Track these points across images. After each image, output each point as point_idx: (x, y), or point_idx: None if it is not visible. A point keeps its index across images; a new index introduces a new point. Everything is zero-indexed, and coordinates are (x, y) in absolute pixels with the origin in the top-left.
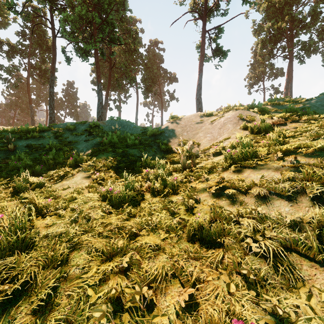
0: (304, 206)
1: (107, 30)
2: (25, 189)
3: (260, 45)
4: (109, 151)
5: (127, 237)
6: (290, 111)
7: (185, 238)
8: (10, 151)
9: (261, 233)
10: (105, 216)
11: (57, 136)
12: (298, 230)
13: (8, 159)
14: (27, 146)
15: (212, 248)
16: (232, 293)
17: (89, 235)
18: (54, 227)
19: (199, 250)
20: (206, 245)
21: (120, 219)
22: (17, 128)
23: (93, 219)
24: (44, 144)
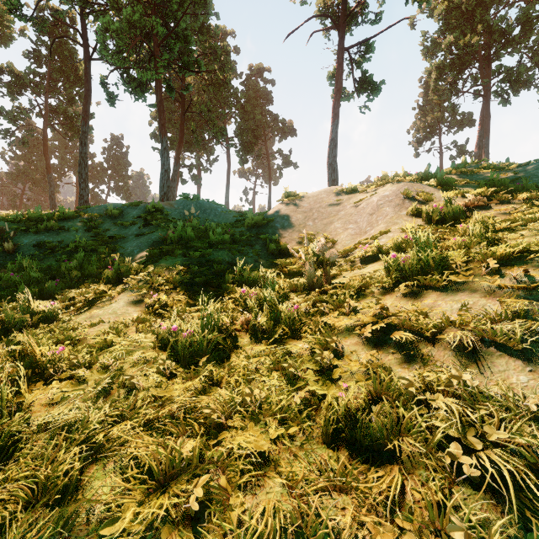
0: None
1: (176, 48)
2: (21, 325)
3: (435, 74)
4: (178, 254)
5: (202, 433)
6: (494, 183)
7: (319, 437)
8: (8, 254)
9: (476, 431)
10: (162, 383)
11: (91, 227)
12: None
13: (2, 267)
14: (37, 245)
15: (376, 465)
16: None
17: (128, 426)
18: (62, 407)
19: (350, 468)
20: (364, 456)
21: (191, 390)
22: (22, 214)
23: (140, 390)
24: (66, 241)
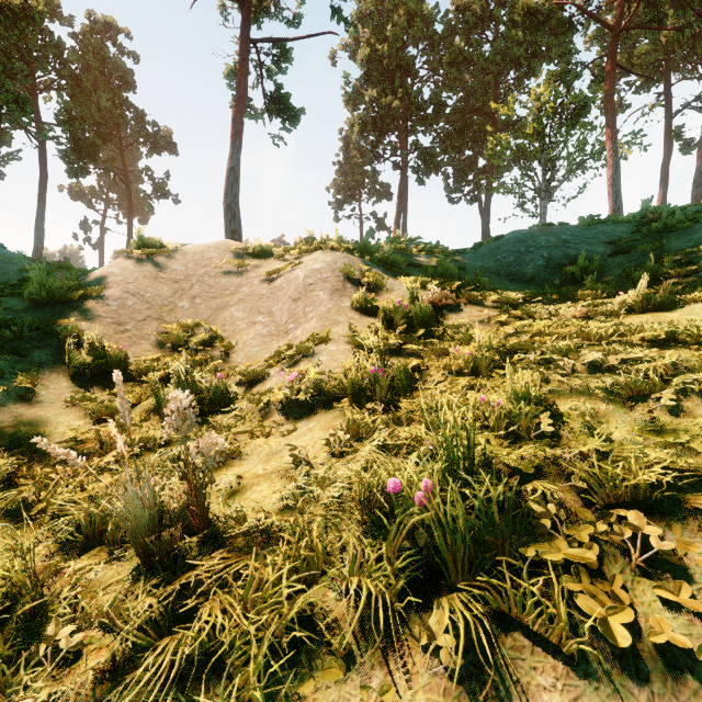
0: None
1: None
2: None
3: (358, 128)
4: None
5: None
6: (444, 272)
7: None
8: None
9: None
10: None
11: None
12: None
13: None
14: None
15: None
16: None
17: None
18: None
19: None
20: None
21: None
22: None
23: None
24: None
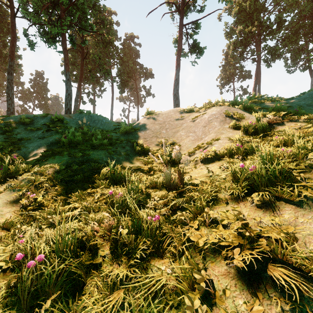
0: None
1: (77, 15)
2: None
3: (232, 47)
4: (64, 154)
5: None
6: (278, 109)
7: None
8: None
9: None
10: None
11: (6, 131)
12: None
13: None
14: None
15: None
16: None
17: None
18: None
19: None
20: None
21: None
22: None
23: None
24: None
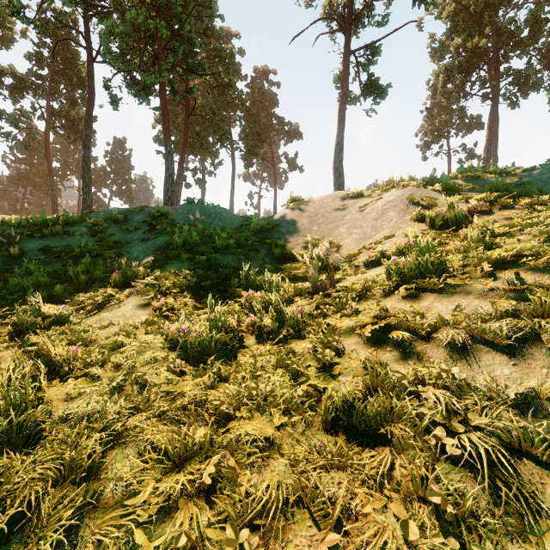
0: (539, 365)
1: (181, 51)
2: (33, 327)
3: (443, 77)
4: (184, 258)
5: (212, 422)
6: (498, 188)
7: (319, 425)
8: (13, 258)
9: (461, 417)
10: (172, 379)
11: (96, 232)
12: (531, 412)
13: (9, 272)
14: (43, 250)
15: (370, 447)
16: (413, 543)
17: (143, 417)
18: (80, 401)
19: (346, 450)
20: (359, 439)
21: (201, 385)
22: (26, 219)
23: (152, 386)
24: (72, 246)
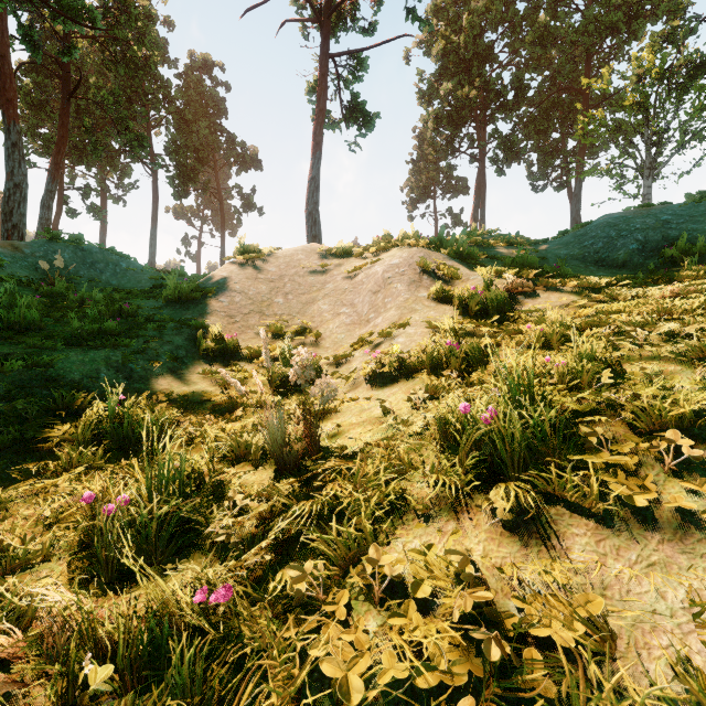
0: None
1: None
2: None
3: (432, 124)
4: None
5: None
6: (522, 261)
7: None
8: None
9: None
10: None
11: None
12: None
13: None
14: None
15: None
16: None
17: None
18: None
19: None
20: None
21: None
22: None
23: None
24: None
